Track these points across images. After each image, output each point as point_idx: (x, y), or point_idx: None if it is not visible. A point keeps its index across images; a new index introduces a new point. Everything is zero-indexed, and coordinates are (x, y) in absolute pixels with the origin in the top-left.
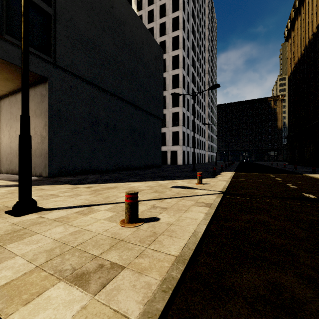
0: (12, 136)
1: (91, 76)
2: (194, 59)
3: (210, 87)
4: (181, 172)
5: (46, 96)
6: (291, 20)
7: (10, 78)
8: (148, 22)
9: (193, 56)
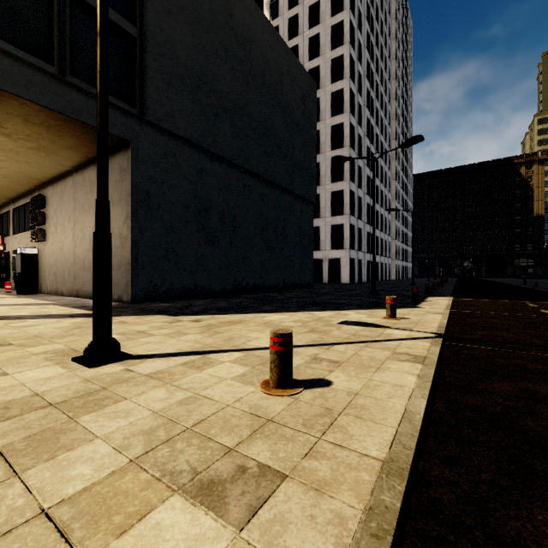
0: (77, 237)
1: (198, 134)
2: (370, 94)
3: (405, 142)
4: (350, 296)
5: (127, 172)
6: None
7: (75, 144)
8: (289, 37)
9: (369, 89)
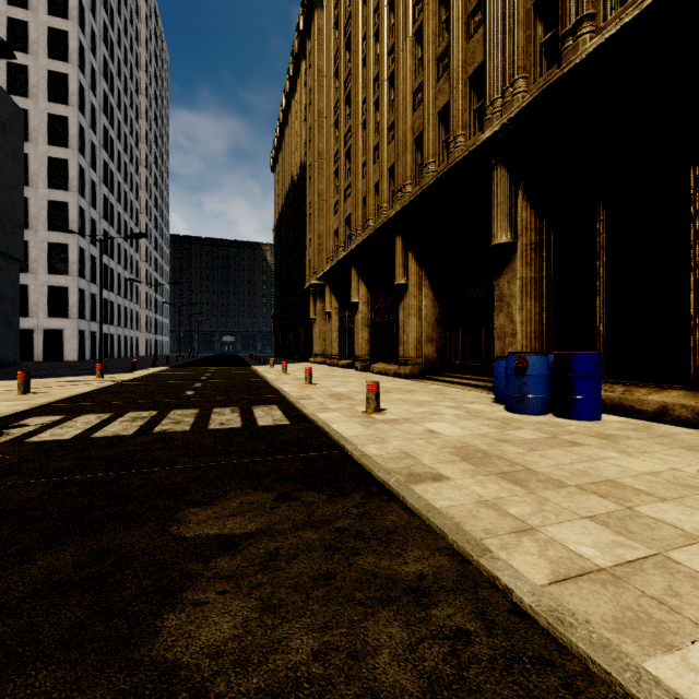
0: None
1: None
2: (109, 133)
3: (132, 235)
4: (73, 370)
5: None
6: (275, 149)
7: None
8: None
9: (108, 126)
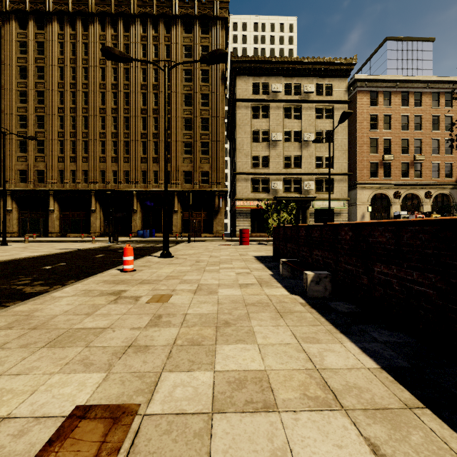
0: None
1: None
2: None
3: None
4: None
5: None
6: None
7: None
8: None
9: None
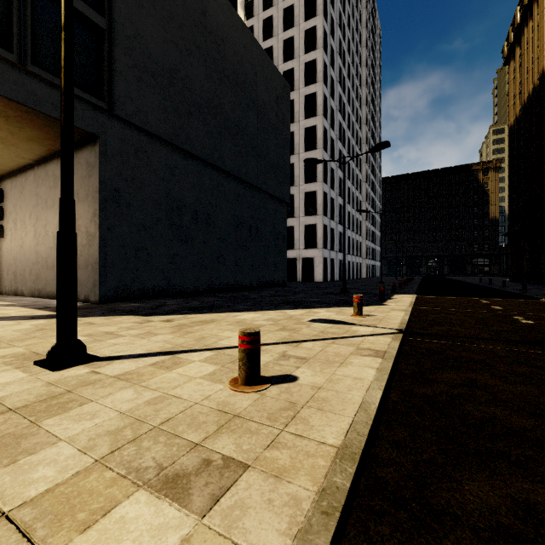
0: (39, 234)
1: (170, 131)
2: (342, 99)
3: (373, 147)
4: (322, 294)
5: (95, 167)
6: (516, 27)
7: (36, 136)
8: (264, 37)
9: (341, 94)
